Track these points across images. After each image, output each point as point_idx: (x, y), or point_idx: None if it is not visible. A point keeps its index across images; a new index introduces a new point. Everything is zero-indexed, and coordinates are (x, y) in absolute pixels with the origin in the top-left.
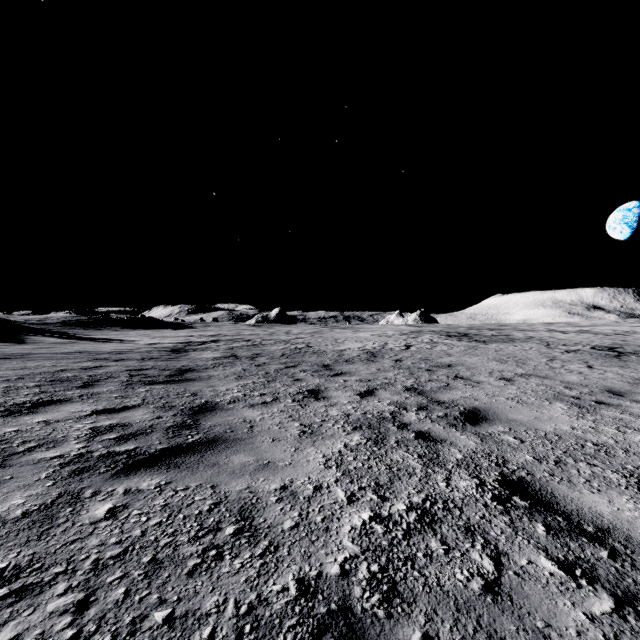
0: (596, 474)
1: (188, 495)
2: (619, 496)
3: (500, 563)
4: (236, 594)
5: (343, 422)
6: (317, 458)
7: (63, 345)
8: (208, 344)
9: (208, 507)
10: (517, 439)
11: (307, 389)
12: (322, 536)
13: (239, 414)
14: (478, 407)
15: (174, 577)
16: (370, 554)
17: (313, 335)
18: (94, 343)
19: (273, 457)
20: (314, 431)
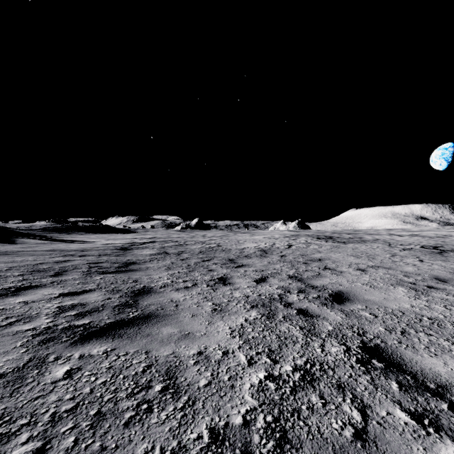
0: (432, 342)
1: (127, 359)
2: (451, 359)
3: (365, 414)
4: (161, 442)
5: (244, 302)
6: (225, 329)
7: (43, 245)
8: (147, 244)
9: (142, 369)
10: (372, 315)
11: (217, 277)
12: (229, 392)
13: (168, 296)
14: (342, 290)
15: (113, 427)
16: (265, 407)
17: (222, 238)
18: (65, 243)
19: (192, 329)
20: (222, 309)
